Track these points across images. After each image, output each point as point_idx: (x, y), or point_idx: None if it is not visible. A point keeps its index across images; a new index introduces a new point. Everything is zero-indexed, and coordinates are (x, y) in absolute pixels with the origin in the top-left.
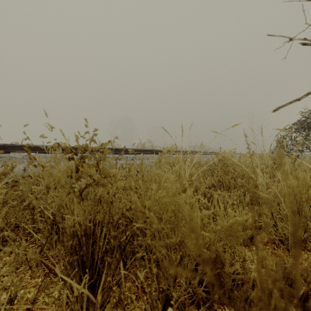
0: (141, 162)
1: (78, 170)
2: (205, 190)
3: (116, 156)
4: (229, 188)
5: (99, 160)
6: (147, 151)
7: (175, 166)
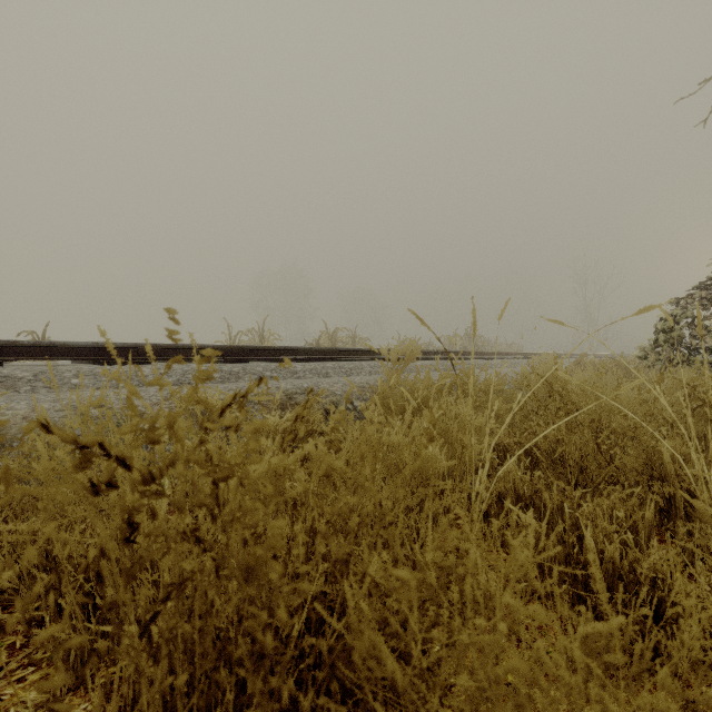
0: (333, 385)
1: (135, 531)
2: (516, 476)
3: (271, 369)
4: (581, 471)
5: (225, 476)
6: (345, 354)
7: (427, 404)
